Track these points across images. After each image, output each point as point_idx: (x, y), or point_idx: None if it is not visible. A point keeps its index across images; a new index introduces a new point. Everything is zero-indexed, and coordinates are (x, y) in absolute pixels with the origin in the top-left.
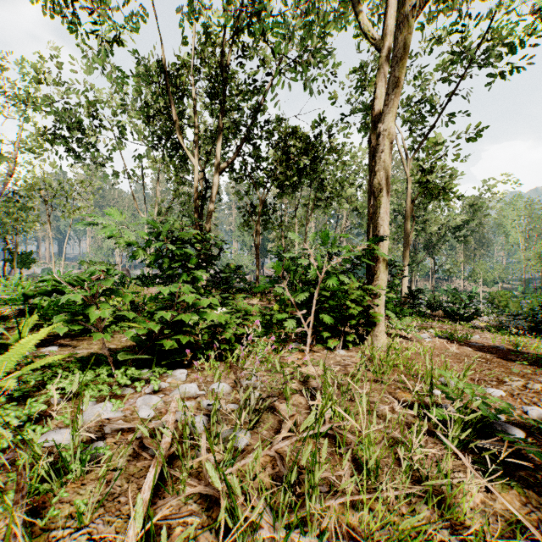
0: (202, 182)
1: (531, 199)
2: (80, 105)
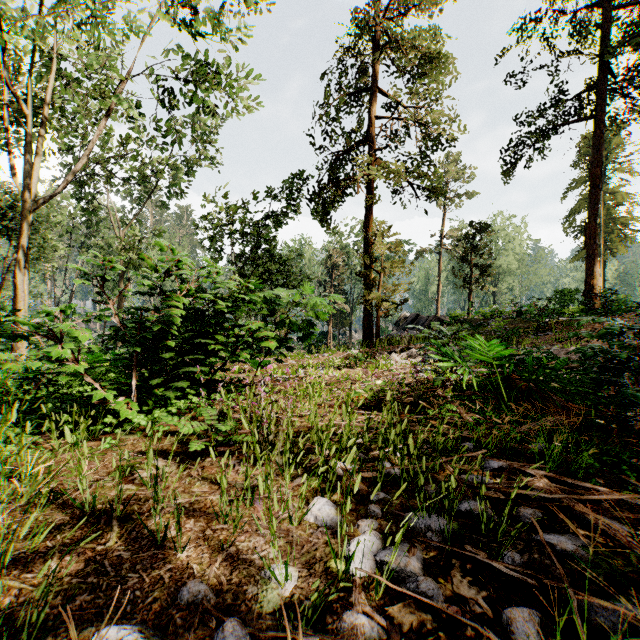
0: None
1: None
2: None
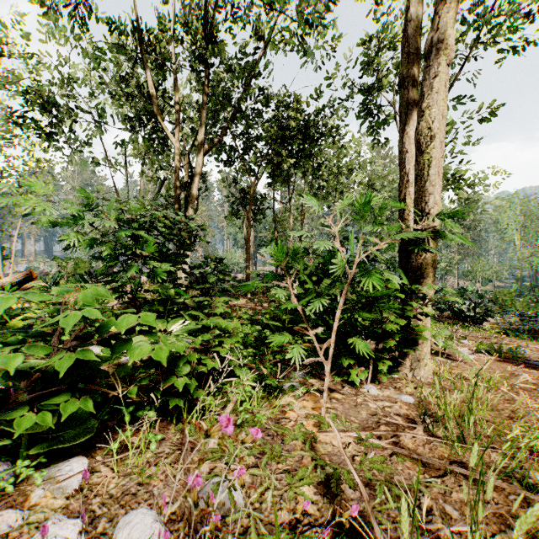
0: (187, 169)
1: (527, 196)
2: (53, 85)
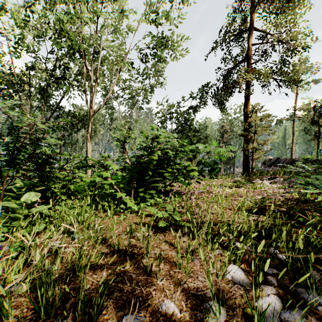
0: None
1: None
2: None
